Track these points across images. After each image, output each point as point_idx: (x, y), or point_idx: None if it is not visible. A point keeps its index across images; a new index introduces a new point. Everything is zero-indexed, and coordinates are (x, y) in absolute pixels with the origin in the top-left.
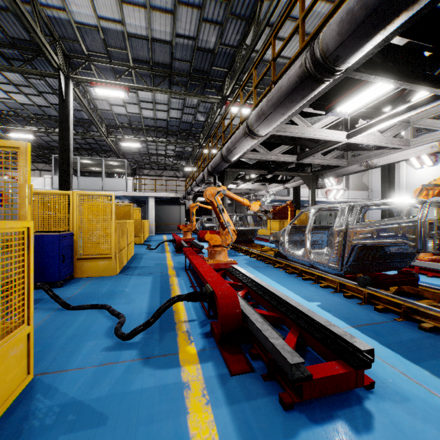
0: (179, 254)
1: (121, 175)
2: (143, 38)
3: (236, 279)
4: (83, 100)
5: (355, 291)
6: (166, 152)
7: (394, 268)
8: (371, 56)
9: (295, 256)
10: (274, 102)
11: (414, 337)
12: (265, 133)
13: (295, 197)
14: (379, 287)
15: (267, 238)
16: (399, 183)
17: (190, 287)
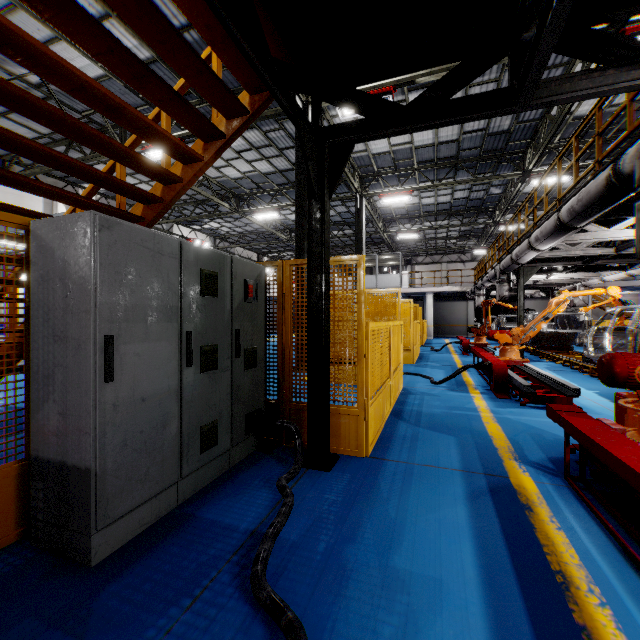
0: (466, 356)
1: (390, 267)
2: (429, 146)
3: (521, 371)
4: (369, 207)
5: None
6: (448, 234)
7: None
8: None
9: (596, 357)
10: (544, 235)
11: None
12: (546, 248)
13: None
14: None
15: None
16: None
17: (478, 374)
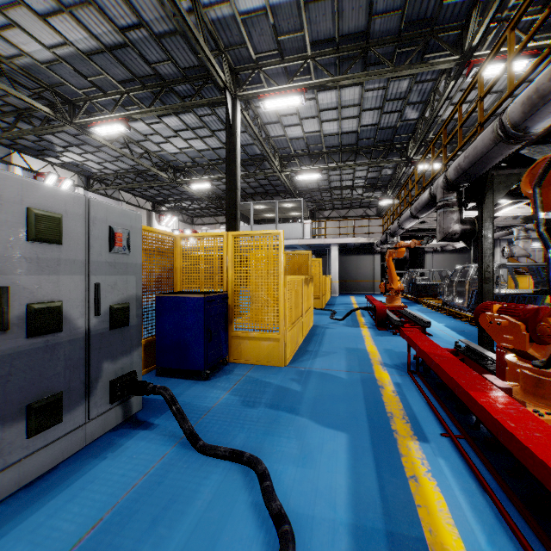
0: (382, 331)
1: (297, 221)
2: None
3: None
4: (253, 125)
5: None
6: (354, 182)
7: None
8: None
9: None
10: None
11: None
12: None
13: None
14: None
15: None
16: None
17: (443, 438)
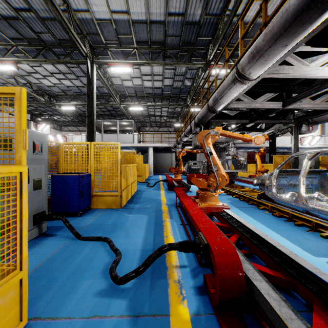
0: (170, 191)
1: (130, 132)
2: (143, 23)
3: (225, 221)
4: (103, 78)
5: None
6: (161, 113)
7: None
8: None
9: (285, 200)
10: (275, 32)
11: None
12: (256, 76)
13: (271, 144)
14: None
15: (246, 179)
16: None
17: (181, 225)
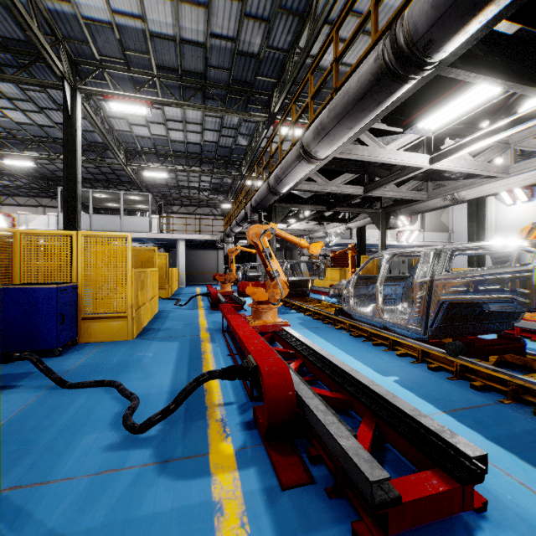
0: (214, 311)
1: (144, 213)
2: (169, 39)
3: (288, 345)
4: (95, 117)
5: (443, 361)
6: (200, 184)
7: (493, 331)
8: (470, 48)
9: (363, 314)
10: (339, 111)
11: (530, 427)
12: (325, 155)
13: (359, 240)
14: (474, 356)
15: (325, 290)
16: (487, 222)
17: (228, 356)
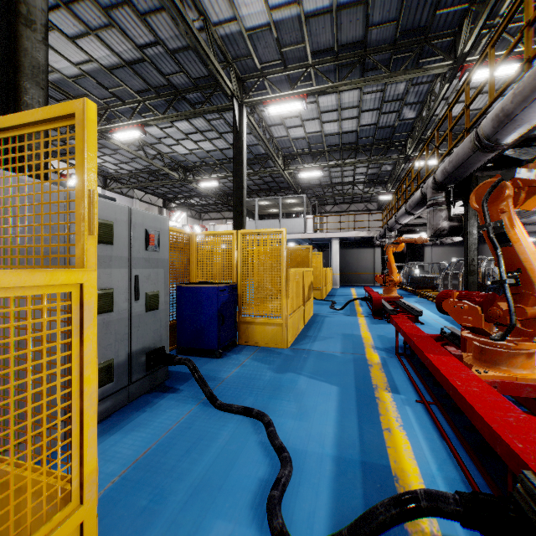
0: (378, 320)
1: (300, 216)
2: (325, 13)
3: None
4: (258, 128)
5: None
6: (354, 178)
7: None
8: None
9: None
10: None
11: None
12: None
13: None
14: None
15: None
16: None
17: (417, 403)
